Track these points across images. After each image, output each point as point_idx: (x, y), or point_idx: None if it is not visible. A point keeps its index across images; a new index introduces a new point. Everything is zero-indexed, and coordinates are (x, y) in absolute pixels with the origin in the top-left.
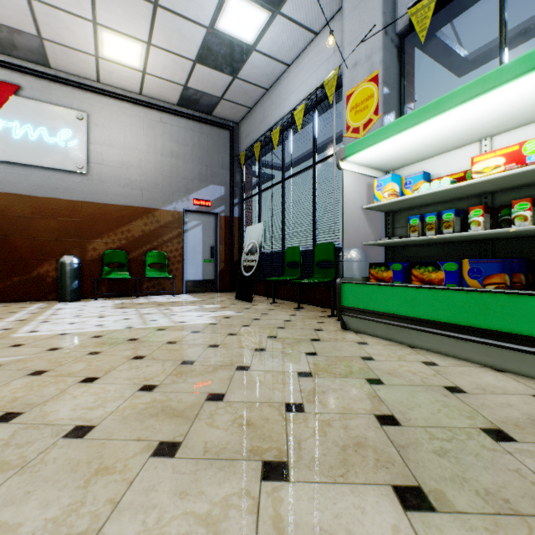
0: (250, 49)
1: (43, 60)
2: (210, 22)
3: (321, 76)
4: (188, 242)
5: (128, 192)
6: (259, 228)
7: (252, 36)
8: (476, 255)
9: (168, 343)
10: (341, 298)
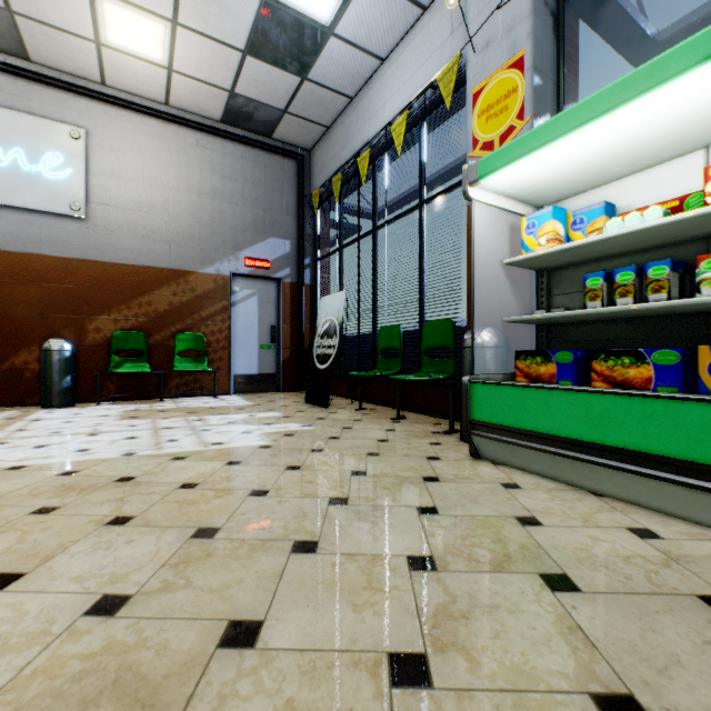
0: (326, 33)
1: (18, 48)
2: None
3: (432, 71)
4: (237, 320)
5: (148, 247)
6: (339, 299)
7: (329, 11)
8: (699, 338)
9: (182, 486)
10: (470, 407)
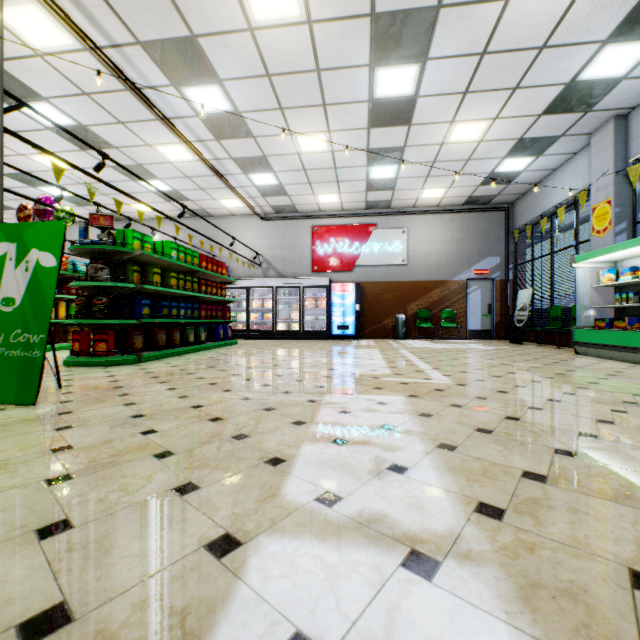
0: (520, 172)
1: (388, 207)
2: (491, 171)
3: (579, 183)
4: (469, 302)
5: (429, 272)
6: (529, 292)
7: (522, 167)
8: None
9: (476, 351)
10: (573, 337)
